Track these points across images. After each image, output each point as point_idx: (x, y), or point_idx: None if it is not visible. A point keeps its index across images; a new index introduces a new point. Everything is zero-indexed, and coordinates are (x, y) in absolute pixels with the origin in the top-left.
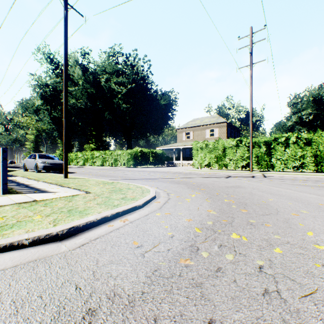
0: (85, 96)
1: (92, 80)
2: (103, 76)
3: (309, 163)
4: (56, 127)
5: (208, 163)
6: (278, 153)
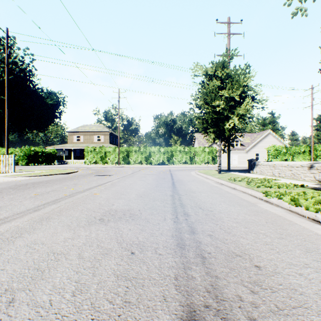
0: None
1: None
2: None
3: (143, 161)
4: None
5: (96, 161)
6: (132, 156)
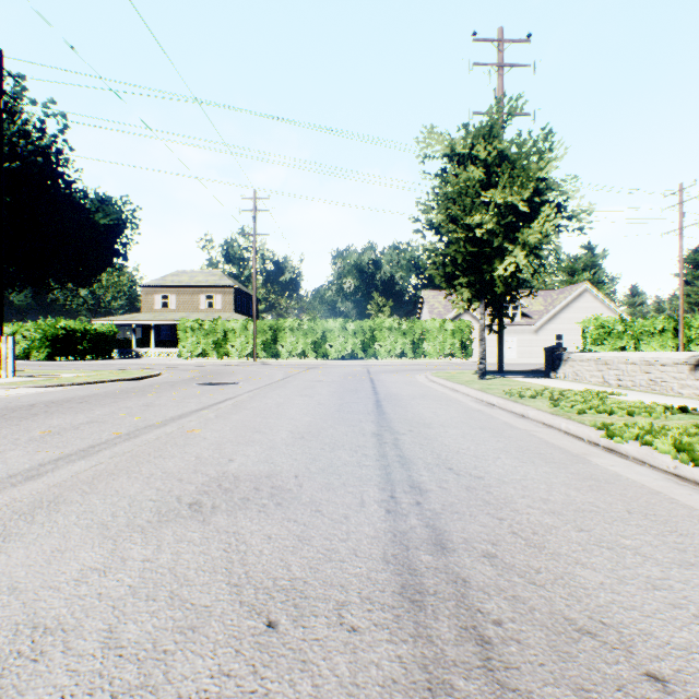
0: None
1: None
2: None
3: (310, 350)
4: None
5: (203, 352)
6: (285, 339)
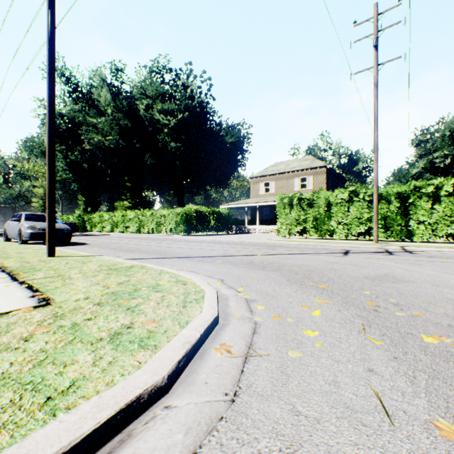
0: (116, 131)
1: (127, 107)
2: (142, 102)
3: None
4: (75, 176)
5: (302, 229)
6: (421, 211)
